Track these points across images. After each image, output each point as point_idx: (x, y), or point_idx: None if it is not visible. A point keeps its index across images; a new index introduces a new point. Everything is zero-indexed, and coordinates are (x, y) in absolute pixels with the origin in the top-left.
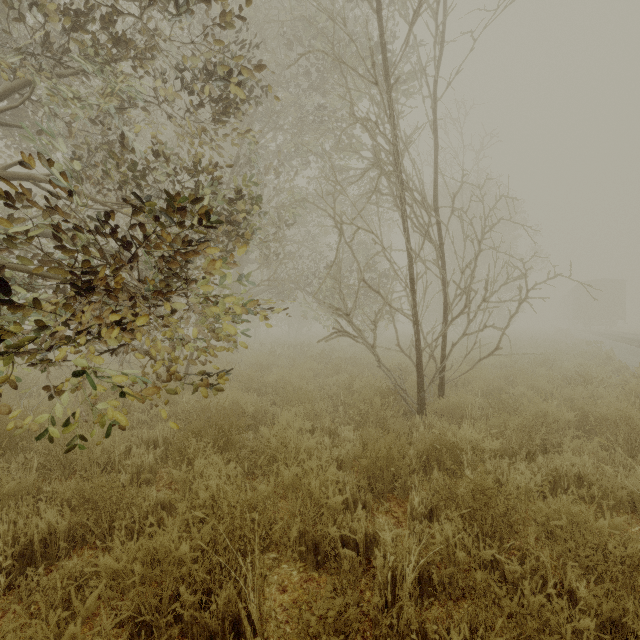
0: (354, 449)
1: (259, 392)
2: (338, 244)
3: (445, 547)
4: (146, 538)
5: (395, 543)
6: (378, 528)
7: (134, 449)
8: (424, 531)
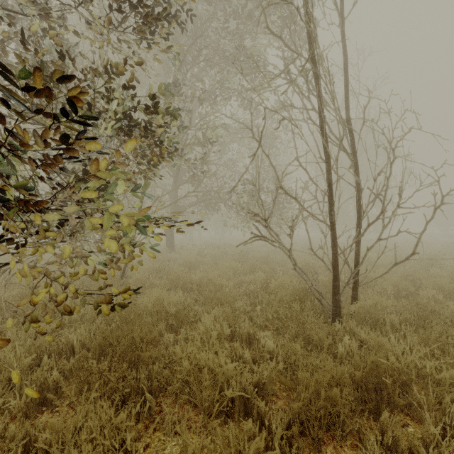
0: (280, 376)
1: (186, 288)
2: (262, 129)
3: None
4: None
5: None
6: None
7: (45, 359)
8: None
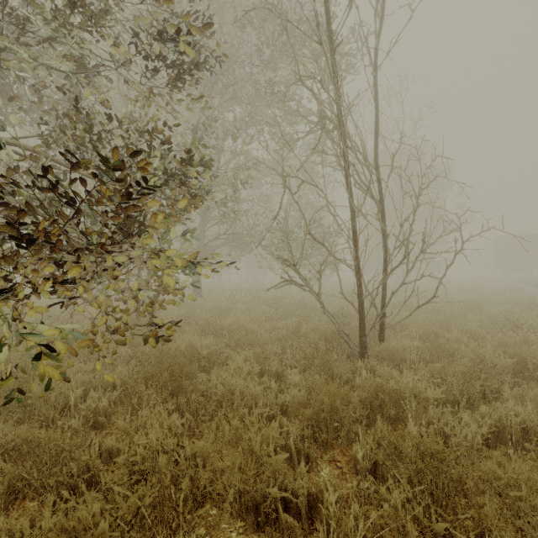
0: (299, 396)
1: (216, 334)
2: (282, 196)
3: (393, 517)
4: (60, 516)
5: (339, 515)
6: (321, 487)
7: (92, 392)
8: (369, 487)
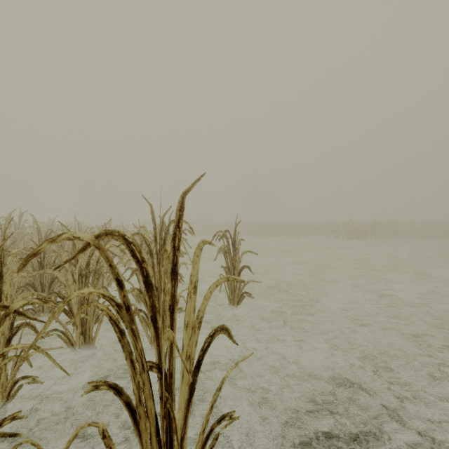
0: None
1: None
2: None
3: None
4: None
5: None
6: None
7: None
8: None
